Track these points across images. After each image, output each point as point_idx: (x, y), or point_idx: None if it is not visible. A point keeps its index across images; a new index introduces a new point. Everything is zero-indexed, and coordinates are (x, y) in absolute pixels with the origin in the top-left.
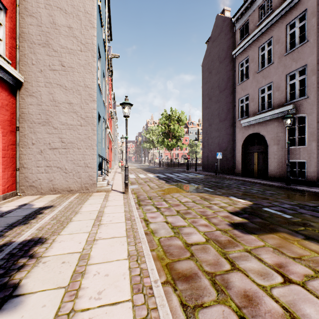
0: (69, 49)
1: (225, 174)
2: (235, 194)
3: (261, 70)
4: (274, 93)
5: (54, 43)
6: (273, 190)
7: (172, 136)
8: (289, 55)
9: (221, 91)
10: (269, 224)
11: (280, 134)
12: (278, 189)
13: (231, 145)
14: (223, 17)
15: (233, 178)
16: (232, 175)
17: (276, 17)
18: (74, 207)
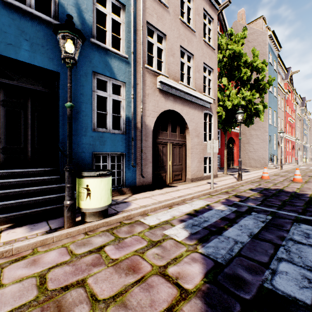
0: None
1: None
2: None
3: None
4: None
5: None
6: None
7: None
8: None
9: None
10: None
11: None
12: None
13: None
14: None
15: None
16: None
17: None
18: (257, 170)
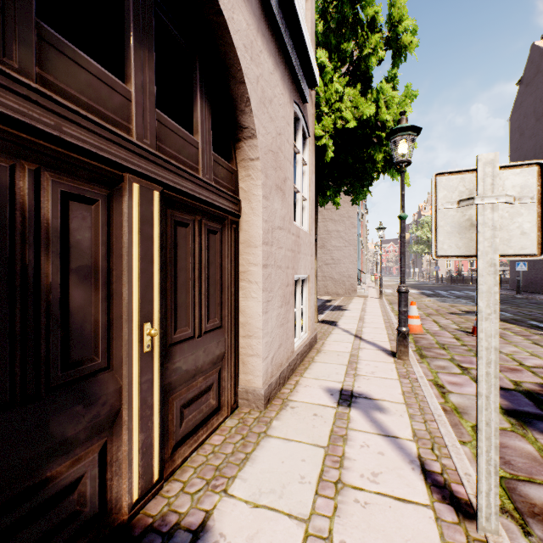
0: None
1: (538, 294)
2: None
3: None
4: None
5: None
6: None
7: None
8: None
9: None
10: None
11: None
12: None
13: None
14: (540, 49)
15: (536, 297)
16: None
17: None
18: (347, 301)
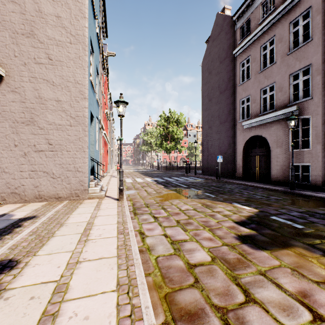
0: (57, 41)
1: (226, 178)
2: (238, 200)
3: (264, 70)
4: (277, 94)
5: (40, 33)
6: (277, 195)
7: (171, 139)
8: (292, 54)
9: (221, 92)
10: (281, 236)
11: (283, 137)
12: (282, 194)
13: (231, 148)
14: (223, 15)
15: (234, 182)
16: (232, 179)
17: (279, 15)
18: (60, 218)
